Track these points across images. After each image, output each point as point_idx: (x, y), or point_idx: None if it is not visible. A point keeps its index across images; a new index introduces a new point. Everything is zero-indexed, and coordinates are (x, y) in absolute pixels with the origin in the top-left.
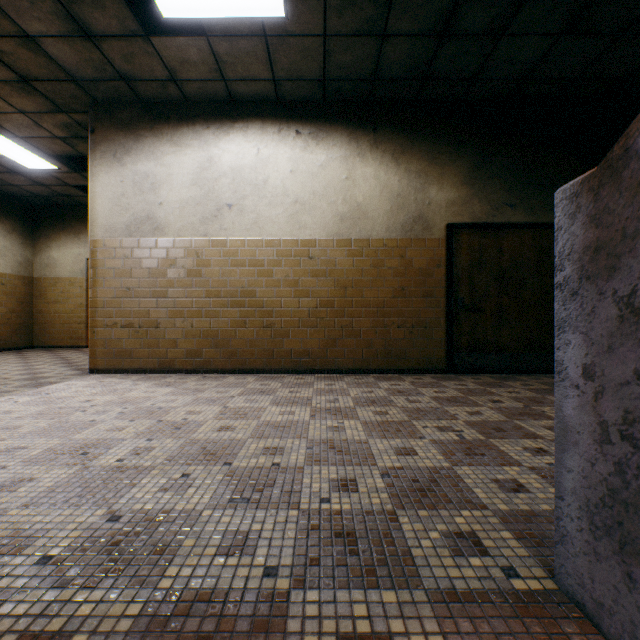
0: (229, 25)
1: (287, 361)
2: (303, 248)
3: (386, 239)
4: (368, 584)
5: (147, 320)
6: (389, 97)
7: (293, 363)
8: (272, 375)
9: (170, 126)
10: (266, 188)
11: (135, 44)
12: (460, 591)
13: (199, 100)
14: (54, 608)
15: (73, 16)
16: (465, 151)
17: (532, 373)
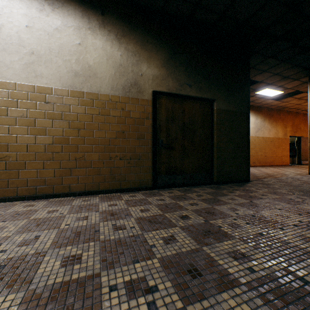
0: None
1: (23, 189)
2: (39, 93)
3: (111, 95)
4: None
5: None
6: None
7: (29, 191)
8: (4, 203)
9: None
10: None
11: None
12: None
13: None
14: None
15: None
16: (164, 45)
17: (200, 185)
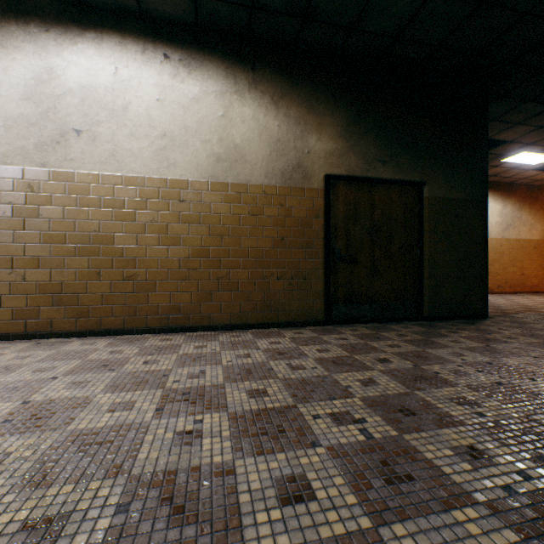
0: None
1: (153, 319)
2: (173, 189)
3: (265, 186)
4: None
5: None
6: (268, 35)
7: (160, 321)
8: (133, 336)
9: None
10: (126, 115)
11: None
12: None
13: None
14: None
15: None
16: (342, 104)
17: (399, 321)
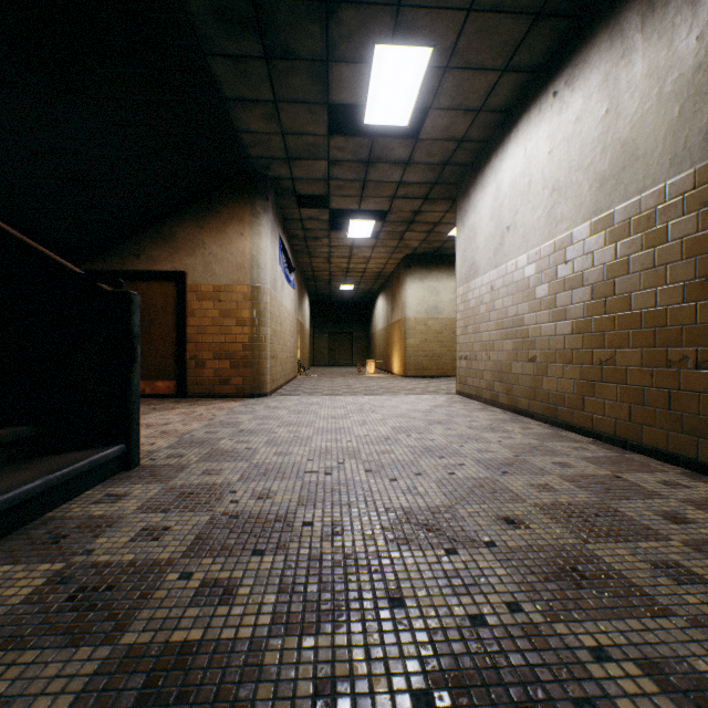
0: (426, 91)
1: (545, 406)
2: (558, 251)
3: (669, 182)
4: (174, 444)
5: (471, 353)
6: None
7: (550, 410)
8: (527, 420)
9: (480, 174)
10: (529, 191)
11: (421, 147)
12: (156, 453)
13: (491, 135)
14: (201, 424)
15: (394, 162)
16: None
17: None
